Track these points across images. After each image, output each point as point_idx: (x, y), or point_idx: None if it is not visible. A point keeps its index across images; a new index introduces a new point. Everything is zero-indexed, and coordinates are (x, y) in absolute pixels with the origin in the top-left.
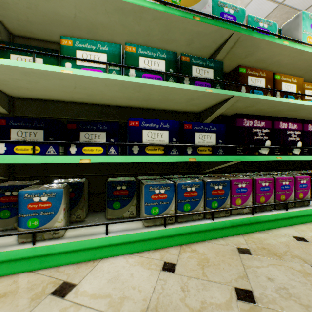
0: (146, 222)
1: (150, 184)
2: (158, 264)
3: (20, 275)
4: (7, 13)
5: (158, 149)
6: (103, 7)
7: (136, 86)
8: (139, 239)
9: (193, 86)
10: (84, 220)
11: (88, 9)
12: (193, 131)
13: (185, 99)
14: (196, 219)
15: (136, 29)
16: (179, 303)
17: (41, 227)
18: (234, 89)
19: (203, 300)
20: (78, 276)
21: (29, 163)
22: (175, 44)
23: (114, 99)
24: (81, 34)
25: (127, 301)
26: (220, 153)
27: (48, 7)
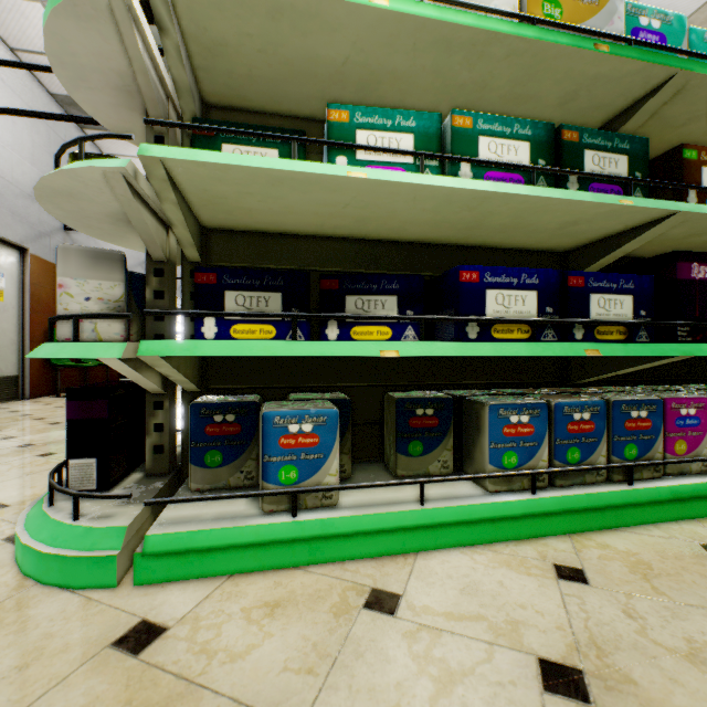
0: (491, 482)
1: (500, 403)
2: (543, 568)
3: (279, 573)
4: (215, 65)
5: (517, 330)
6: (410, 40)
7: (476, 199)
8: (487, 516)
9: (591, 193)
10: (350, 477)
11: (379, 45)
12: (586, 291)
13: (559, 223)
14: (591, 482)
15: (460, 79)
16: (637, 638)
17: (302, 483)
18: (668, 197)
19: (686, 636)
20: (392, 580)
21: (235, 361)
22: (533, 104)
23: (404, 226)
24: (340, 96)
25: (526, 628)
26: (642, 340)
27: (300, 46)
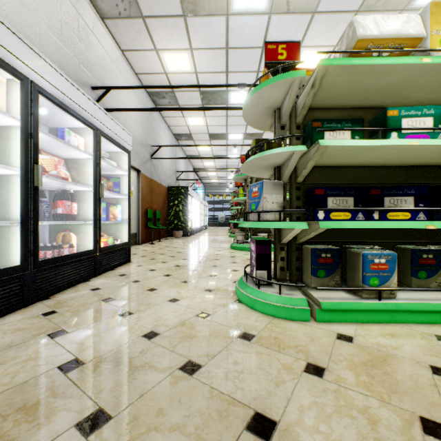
0: None
1: None
2: None
3: (378, 324)
4: (320, 94)
5: None
6: (434, 72)
7: None
8: None
9: None
10: None
11: (413, 76)
12: None
13: None
14: None
15: None
16: None
17: (380, 286)
18: None
19: None
20: None
21: None
22: None
23: (411, 160)
24: (375, 97)
25: None
26: None
27: (370, 82)
